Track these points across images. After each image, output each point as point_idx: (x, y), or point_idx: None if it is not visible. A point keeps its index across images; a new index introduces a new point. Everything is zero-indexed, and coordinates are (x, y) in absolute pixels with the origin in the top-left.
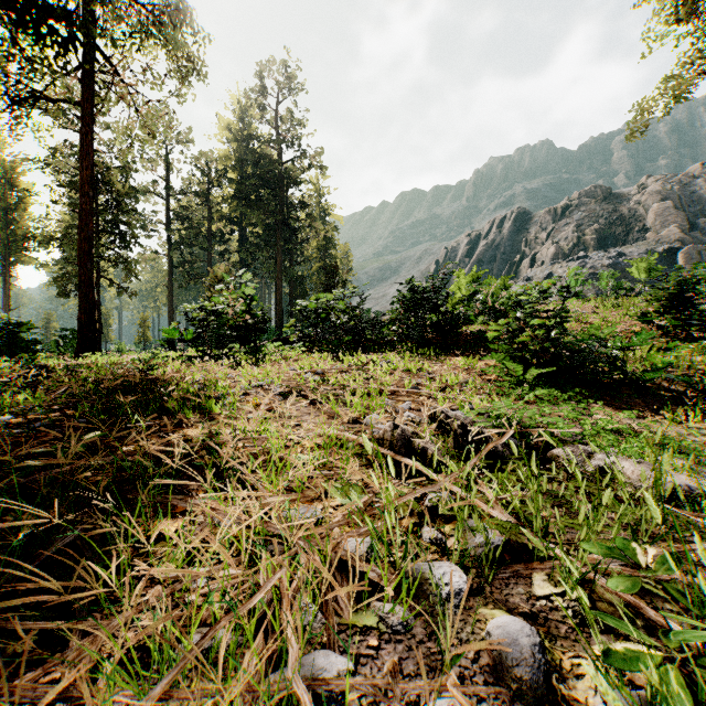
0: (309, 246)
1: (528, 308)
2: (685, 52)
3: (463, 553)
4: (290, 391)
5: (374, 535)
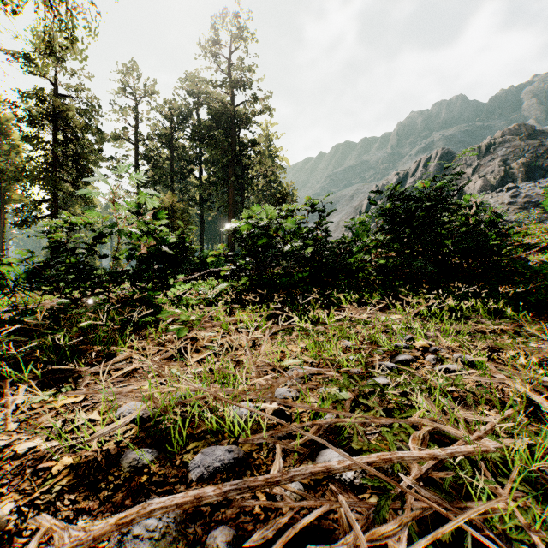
0: (258, 181)
1: None
2: None
3: None
4: None
5: None
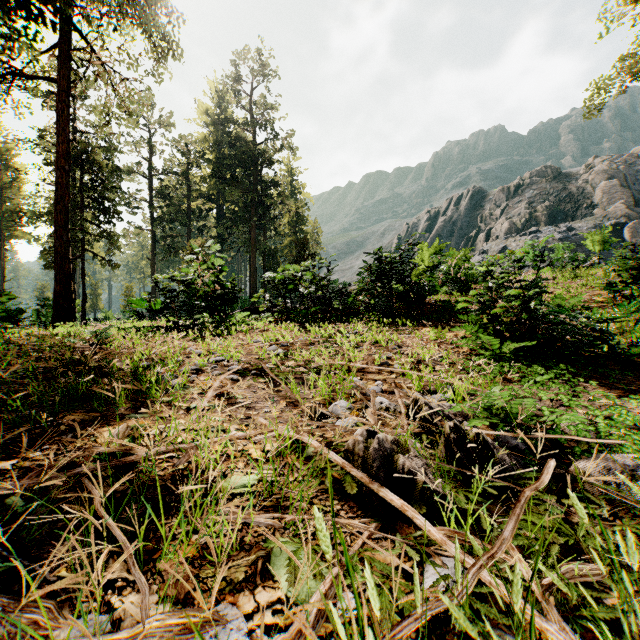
0: (281, 222)
1: (502, 278)
2: None
3: None
4: (250, 367)
5: None
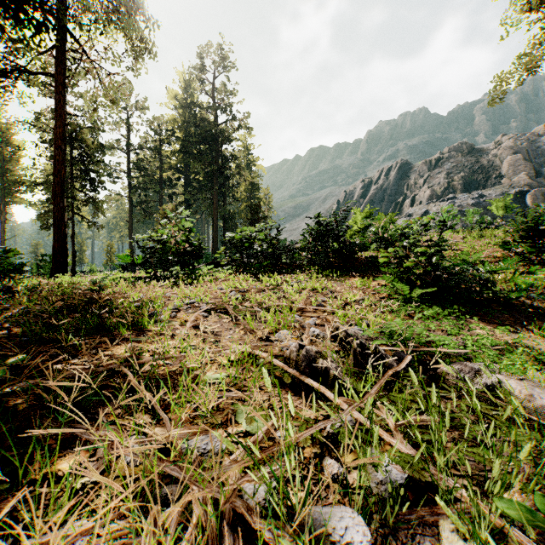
0: (238, 189)
1: (413, 238)
2: (535, 35)
3: (365, 491)
4: (216, 308)
5: (271, 487)
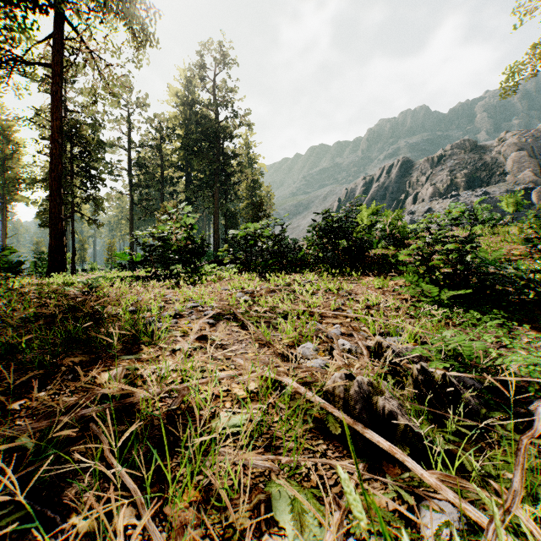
0: (240, 187)
1: (438, 234)
2: None
3: None
4: (222, 312)
5: None
